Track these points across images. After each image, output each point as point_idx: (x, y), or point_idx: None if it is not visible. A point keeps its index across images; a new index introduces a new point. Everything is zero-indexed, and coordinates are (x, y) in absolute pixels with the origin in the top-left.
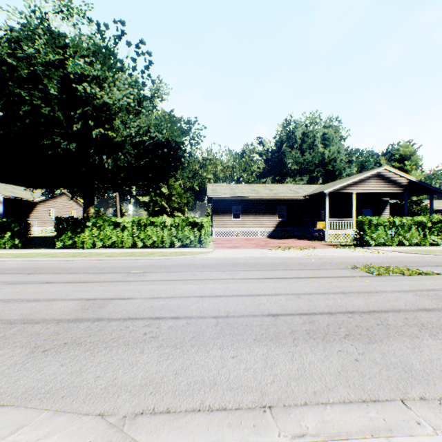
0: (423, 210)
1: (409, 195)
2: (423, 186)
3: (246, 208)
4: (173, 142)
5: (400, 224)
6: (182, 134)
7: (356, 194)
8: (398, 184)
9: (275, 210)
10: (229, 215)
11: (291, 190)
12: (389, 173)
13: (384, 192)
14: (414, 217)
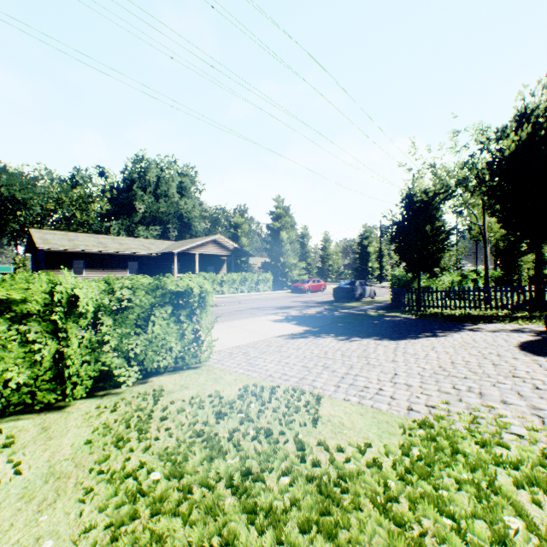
0: (249, 267)
1: (237, 256)
2: (243, 251)
3: (92, 262)
4: (11, 196)
5: (224, 279)
6: (24, 189)
7: (200, 254)
8: (228, 248)
9: (127, 266)
10: (69, 271)
11: (144, 245)
12: (222, 240)
13: (219, 254)
14: (232, 274)
